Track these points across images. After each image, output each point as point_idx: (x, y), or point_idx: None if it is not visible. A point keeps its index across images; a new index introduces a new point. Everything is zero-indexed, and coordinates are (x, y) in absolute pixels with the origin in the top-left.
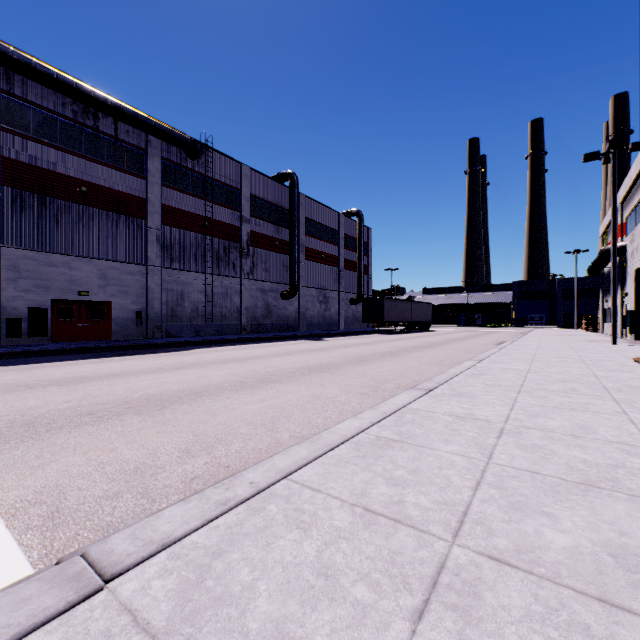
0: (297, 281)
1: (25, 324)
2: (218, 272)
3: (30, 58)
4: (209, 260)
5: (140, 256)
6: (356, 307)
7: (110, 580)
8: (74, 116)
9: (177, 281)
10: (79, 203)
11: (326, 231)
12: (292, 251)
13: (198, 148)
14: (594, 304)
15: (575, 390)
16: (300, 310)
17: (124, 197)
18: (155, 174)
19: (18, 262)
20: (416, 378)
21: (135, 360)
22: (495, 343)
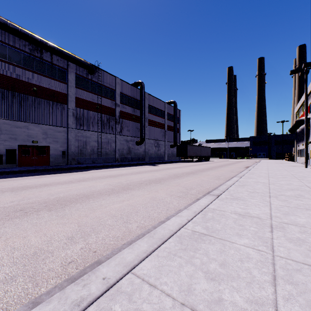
0: (144, 136)
1: (4, 157)
2: (104, 131)
3: (6, 21)
4: (99, 125)
5: (64, 123)
6: (173, 149)
7: None
8: (30, 51)
9: (83, 136)
10: (32, 96)
11: (158, 111)
12: (141, 121)
13: (94, 68)
14: (290, 147)
15: (301, 195)
16: (145, 150)
17: (56, 93)
18: (72, 81)
19: (0, 125)
20: (207, 187)
21: (58, 176)
22: (244, 167)
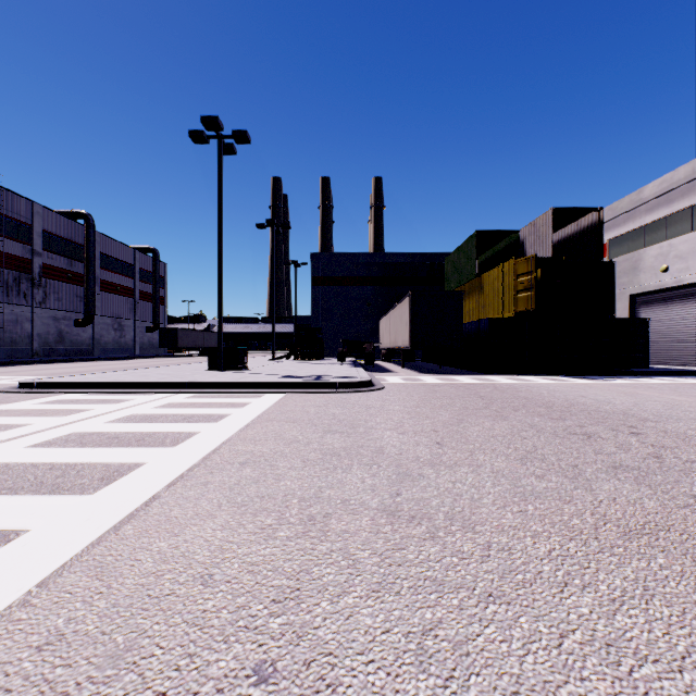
0: (94, 311)
1: None
2: (8, 301)
3: None
4: None
5: None
6: (152, 335)
7: (128, 370)
8: None
9: None
10: None
11: (122, 265)
12: (88, 284)
13: None
14: None
15: None
16: (95, 337)
17: None
18: None
19: None
20: None
21: None
22: None
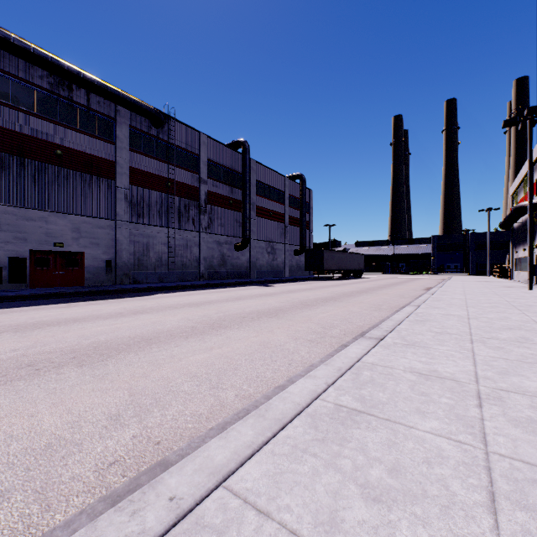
0: (248, 235)
1: (5, 272)
2: (179, 226)
3: (8, 33)
4: (171, 216)
5: (110, 212)
6: (299, 257)
7: None
8: (50, 87)
9: (143, 234)
10: (55, 165)
11: (273, 192)
12: (244, 209)
13: (161, 118)
14: (502, 255)
15: (527, 339)
16: (251, 260)
17: (95, 160)
18: (123, 140)
19: None
20: (360, 323)
21: (99, 305)
22: (422, 289)
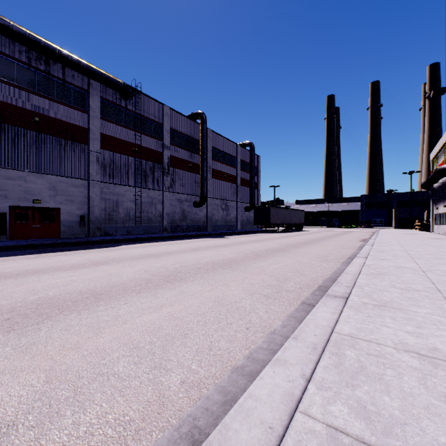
0: (205, 193)
1: None
2: (145, 186)
3: None
4: (138, 177)
5: (83, 173)
6: (249, 213)
7: None
8: (29, 61)
9: (113, 192)
10: (33, 130)
11: (227, 157)
12: (202, 171)
13: (129, 90)
14: (420, 211)
15: None
16: (208, 215)
17: (70, 127)
18: (95, 110)
19: None
20: (313, 275)
21: (66, 256)
22: (358, 240)
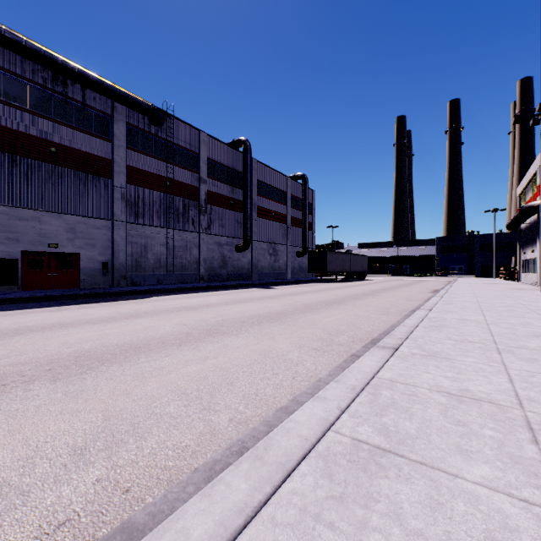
0: (250, 236)
1: None
2: (179, 227)
3: None
4: (170, 216)
5: (106, 212)
6: (302, 259)
7: None
8: (44, 82)
9: (141, 235)
10: (48, 162)
11: (275, 192)
12: (245, 209)
13: (160, 115)
14: (507, 256)
15: None
16: (252, 261)
17: (91, 158)
18: (120, 138)
19: None
20: (368, 329)
21: (91, 308)
22: (429, 291)
